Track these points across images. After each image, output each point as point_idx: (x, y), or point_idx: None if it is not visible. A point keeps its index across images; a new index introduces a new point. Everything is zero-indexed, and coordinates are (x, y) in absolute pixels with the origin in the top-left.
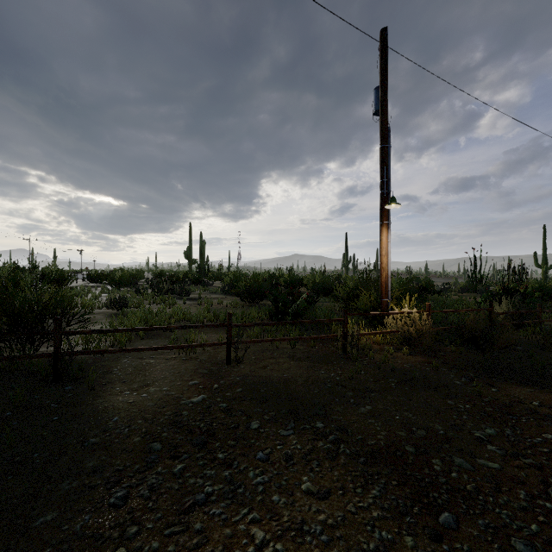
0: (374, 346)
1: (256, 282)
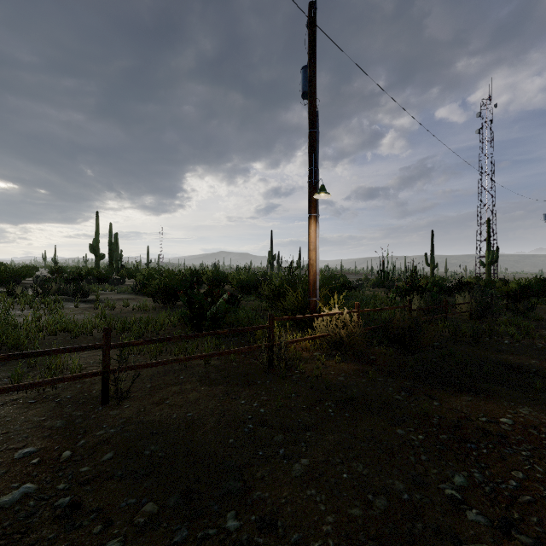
0: (303, 353)
1: (172, 280)
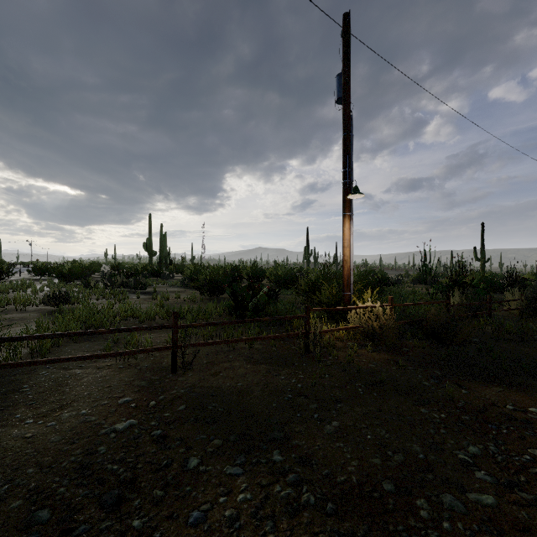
0: (337, 342)
1: (216, 275)
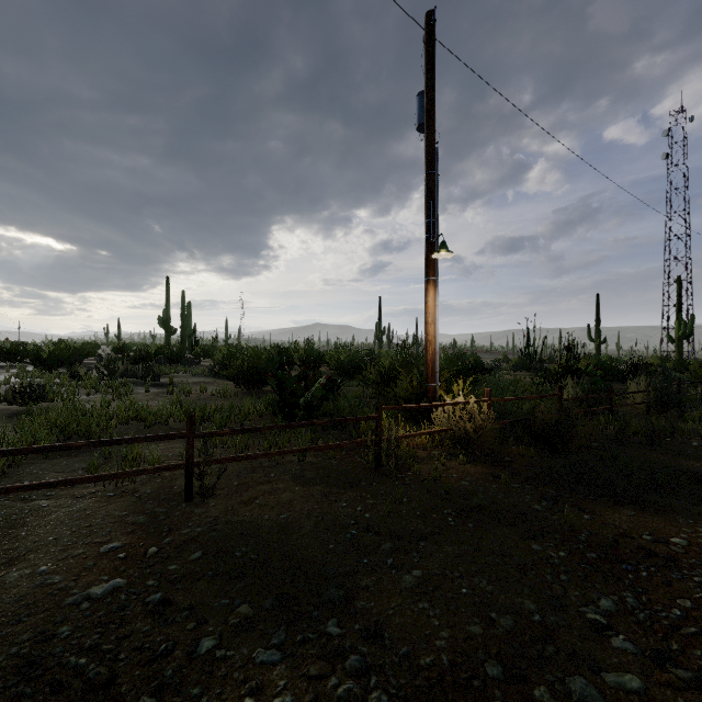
0: (419, 451)
1: (257, 360)
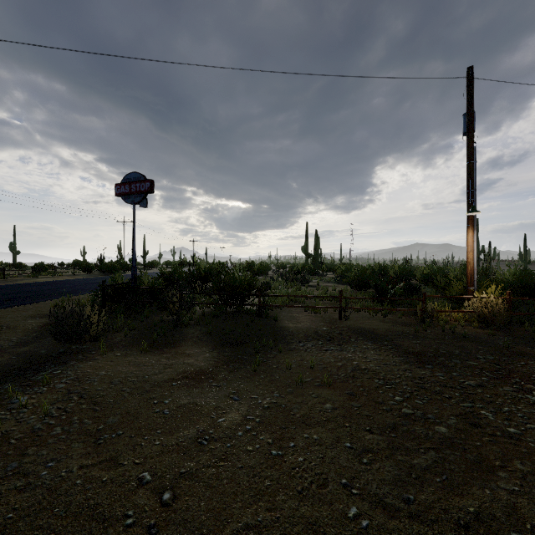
0: (453, 322)
1: (364, 273)
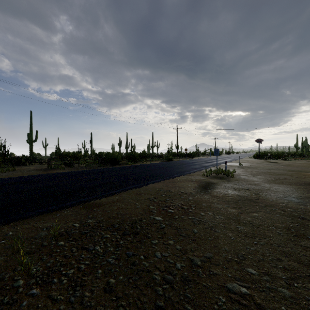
0: None
1: None
